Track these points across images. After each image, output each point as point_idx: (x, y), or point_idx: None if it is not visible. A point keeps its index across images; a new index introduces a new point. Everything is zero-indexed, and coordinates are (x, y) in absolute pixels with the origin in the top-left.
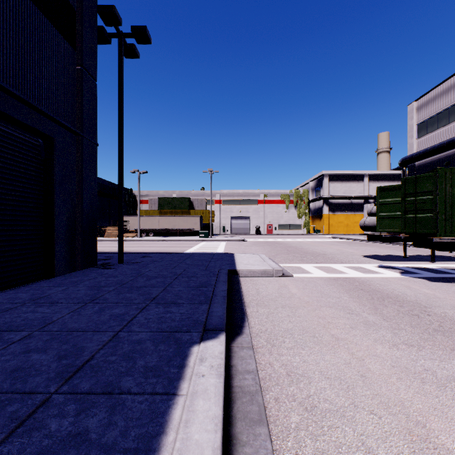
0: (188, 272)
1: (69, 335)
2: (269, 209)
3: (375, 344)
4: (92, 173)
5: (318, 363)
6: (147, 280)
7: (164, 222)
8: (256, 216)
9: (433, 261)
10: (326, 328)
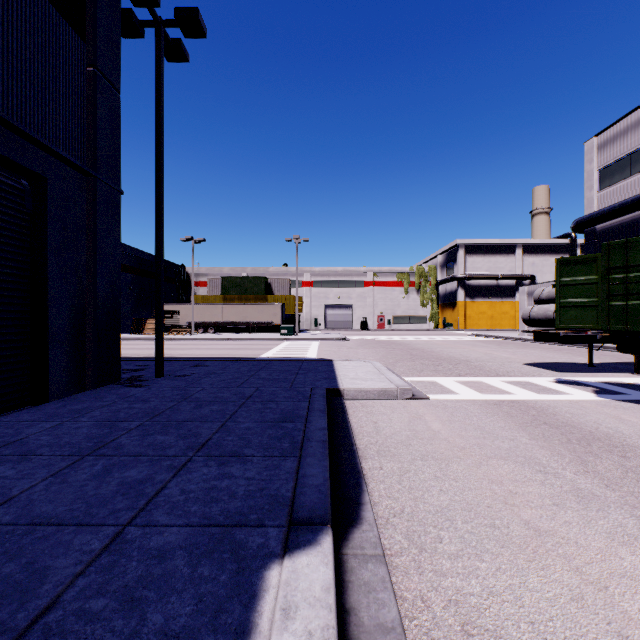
0: (262, 393)
1: (27, 536)
2: (380, 294)
3: (613, 545)
4: (113, 236)
5: (519, 598)
6: (196, 408)
7: (230, 313)
8: (361, 304)
9: (637, 372)
10: (510, 505)
